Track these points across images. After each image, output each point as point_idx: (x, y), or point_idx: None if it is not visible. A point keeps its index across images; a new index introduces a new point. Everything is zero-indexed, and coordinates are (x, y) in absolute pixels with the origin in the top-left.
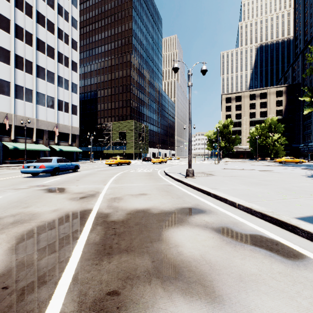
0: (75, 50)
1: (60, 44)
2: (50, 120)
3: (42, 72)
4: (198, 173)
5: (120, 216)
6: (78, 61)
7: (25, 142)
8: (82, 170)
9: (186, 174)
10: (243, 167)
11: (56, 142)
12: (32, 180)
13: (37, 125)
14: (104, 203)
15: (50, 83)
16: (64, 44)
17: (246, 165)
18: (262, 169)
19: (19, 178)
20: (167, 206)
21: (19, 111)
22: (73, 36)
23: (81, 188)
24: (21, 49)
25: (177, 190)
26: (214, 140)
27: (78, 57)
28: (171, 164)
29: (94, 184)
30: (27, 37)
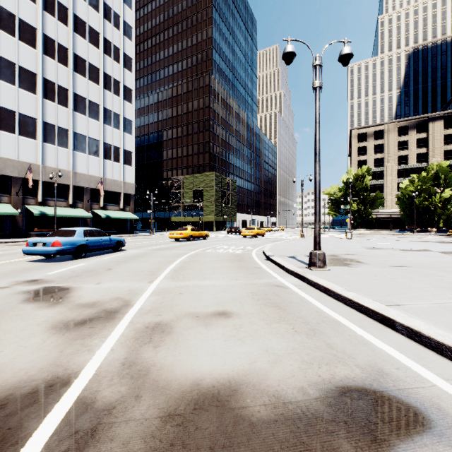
0: (129, 71)
1: (107, 62)
2: (92, 173)
3: (82, 104)
4: (327, 257)
5: (134, 436)
6: (133, 87)
7: (55, 205)
8: (130, 249)
9: (310, 261)
10: (405, 246)
11: (102, 205)
12: (35, 267)
13: (74, 181)
14: (121, 349)
15: (92, 119)
16: (113, 62)
17: (404, 241)
18: (447, 251)
19: (19, 263)
20: (290, 372)
21: (49, 161)
22: (125, 51)
23: (102, 289)
24: (52, 70)
25: (300, 301)
26: (344, 199)
27: (133, 81)
28: (273, 239)
29: (132, 280)
30: (61, 53)
